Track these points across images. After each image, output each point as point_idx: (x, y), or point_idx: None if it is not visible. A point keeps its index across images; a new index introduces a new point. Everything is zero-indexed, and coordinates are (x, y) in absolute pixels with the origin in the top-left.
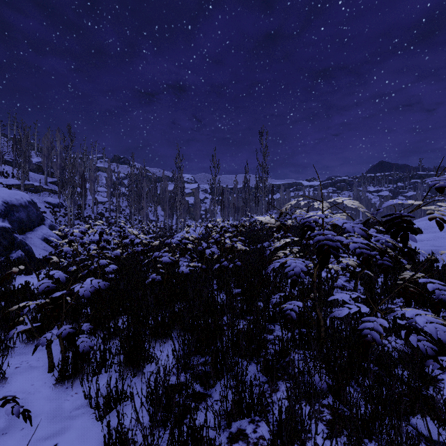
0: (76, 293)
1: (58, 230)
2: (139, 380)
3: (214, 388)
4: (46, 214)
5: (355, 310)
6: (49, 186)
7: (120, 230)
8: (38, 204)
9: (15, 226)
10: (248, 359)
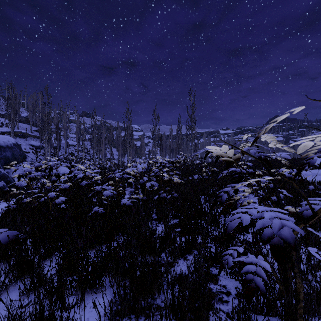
0: None
1: (10, 165)
2: None
3: None
4: (30, 153)
5: None
6: (34, 133)
7: (69, 165)
8: (24, 146)
9: (2, 162)
10: None
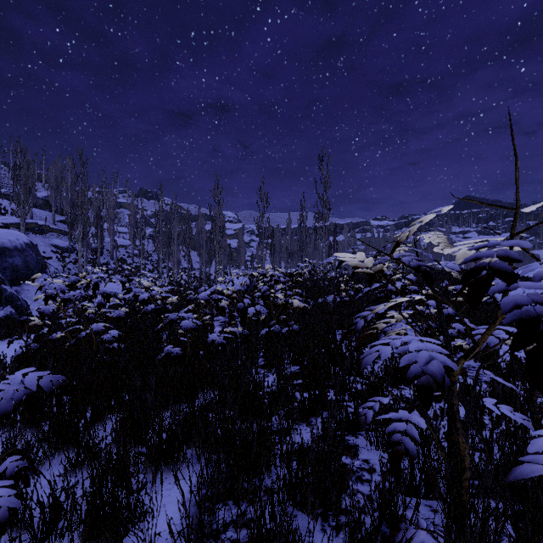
0: None
1: (32, 280)
2: None
3: None
4: (52, 260)
5: None
6: (58, 225)
7: (125, 280)
8: (43, 248)
9: (7, 274)
10: None
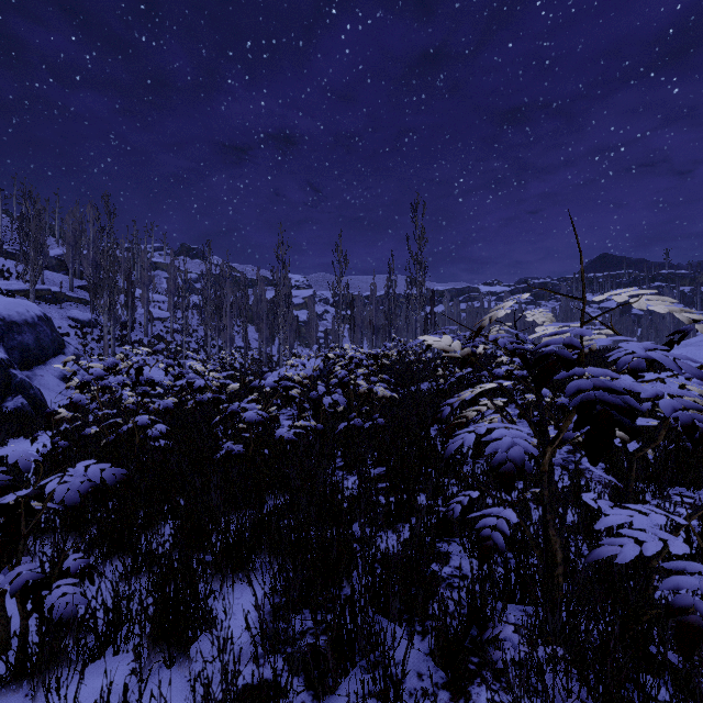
0: (49, 494)
1: (63, 363)
2: (181, 673)
3: (336, 695)
4: (70, 337)
5: (656, 548)
6: (77, 293)
7: (174, 363)
8: (58, 321)
9: (16, 356)
10: (408, 644)
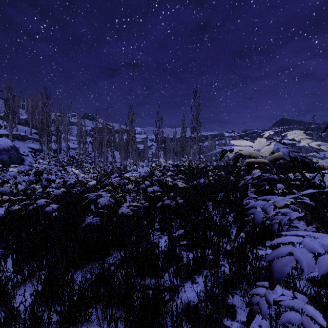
0: None
1: None
2: None
3: None
4: (29, 156)
5: None
6: (33, 136)
7: (62, 169)
8: (23, 149)
9: None
10: None
